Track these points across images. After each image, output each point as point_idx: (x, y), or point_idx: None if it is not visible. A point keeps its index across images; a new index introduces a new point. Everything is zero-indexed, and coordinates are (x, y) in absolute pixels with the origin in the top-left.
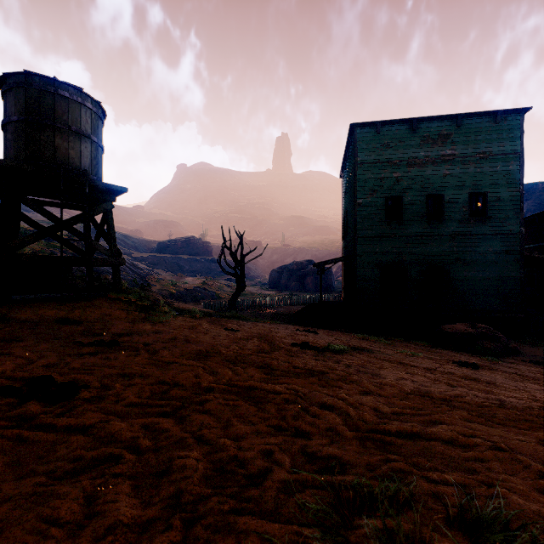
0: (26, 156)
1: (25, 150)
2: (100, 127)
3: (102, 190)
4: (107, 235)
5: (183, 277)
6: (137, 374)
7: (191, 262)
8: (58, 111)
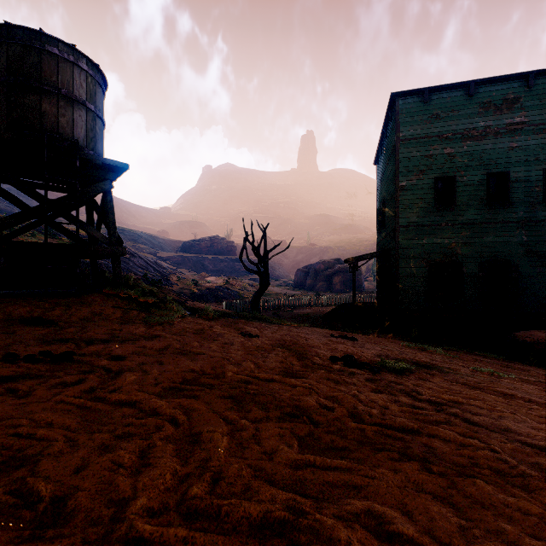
0: (8, 124)
1: (6, 117)
2: (99, 95)
3: (98, 166)
4: (106, 220)
5: (206, 276)
6: (3, 452)
7: (215, 261)
8: (45, 71)
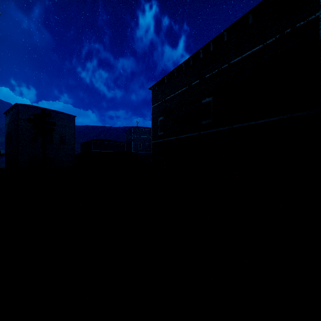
0: None
1: None
2: None
3: None
4: None
5: None
6: None
7: None
8: None
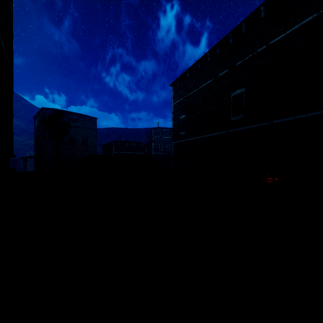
0: None
1: None
2: None
3: None
4: None
5: None
6: None
7: None
8: None
